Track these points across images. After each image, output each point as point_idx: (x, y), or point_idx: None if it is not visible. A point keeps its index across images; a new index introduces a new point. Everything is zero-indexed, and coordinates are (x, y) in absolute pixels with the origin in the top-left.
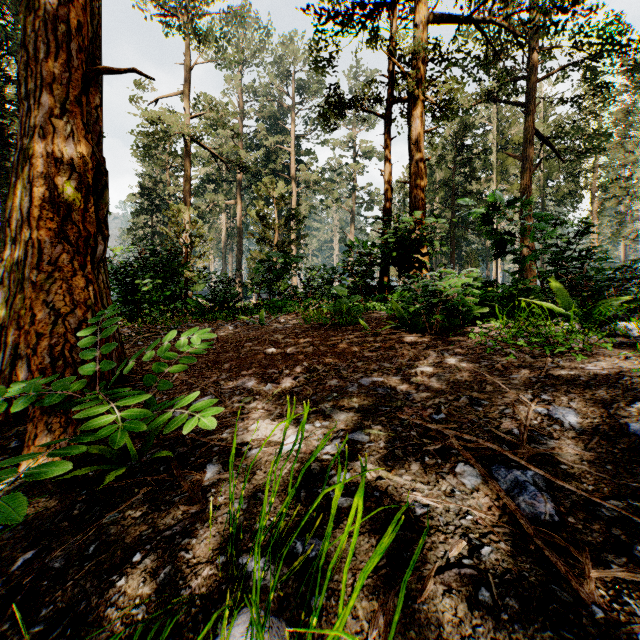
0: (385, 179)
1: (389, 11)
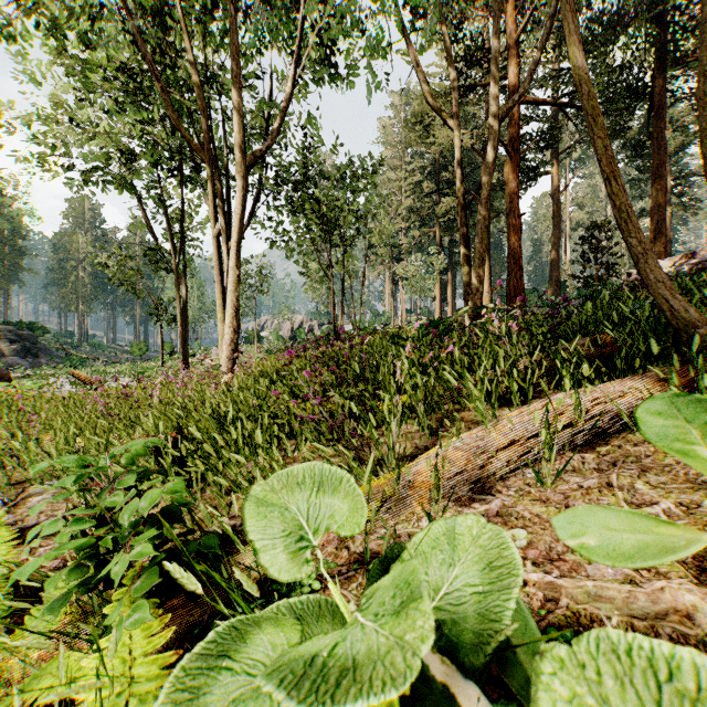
0: None
1: None
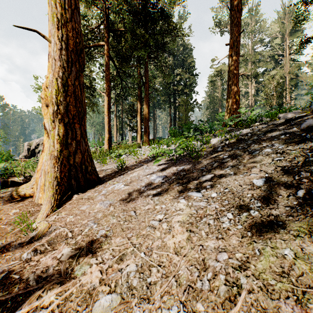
0: None
1: None
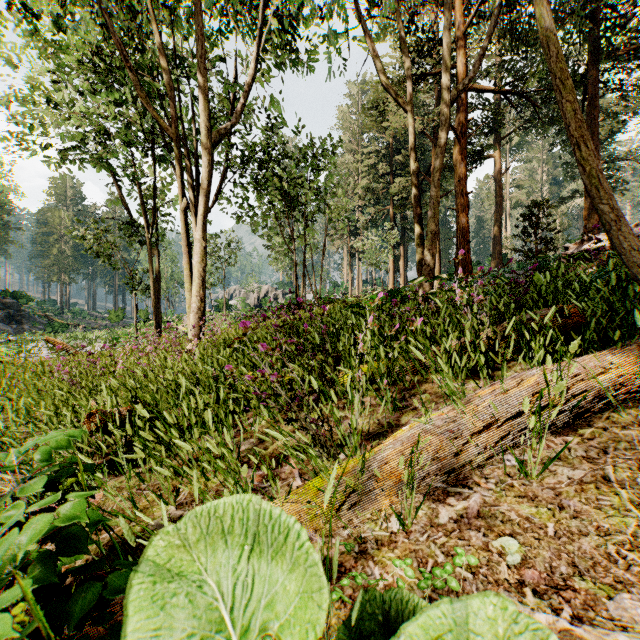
0: None
1: None
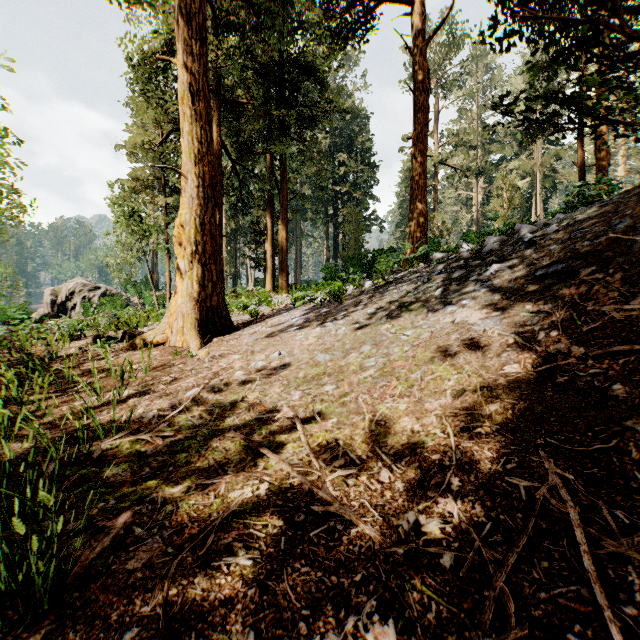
0: (577, 166)
1: (578, 53)
